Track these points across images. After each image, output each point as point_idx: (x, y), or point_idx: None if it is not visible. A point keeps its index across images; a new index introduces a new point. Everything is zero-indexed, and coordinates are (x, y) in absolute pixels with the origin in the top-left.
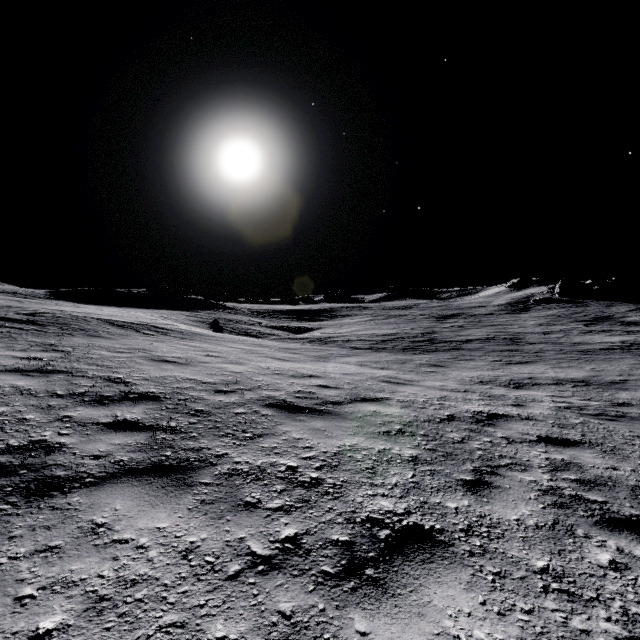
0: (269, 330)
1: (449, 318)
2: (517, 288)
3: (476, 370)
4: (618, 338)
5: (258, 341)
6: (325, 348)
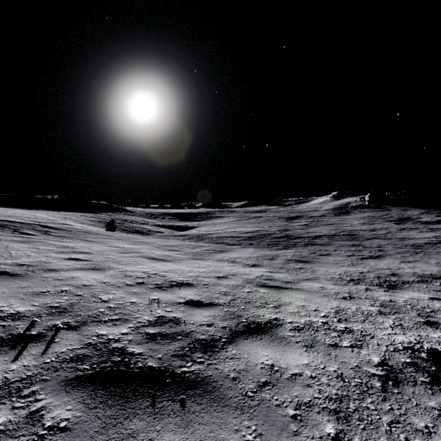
0: (157, 228)
1: (295, 219)
2: (337, 198)
3: (339, 266)
4: (429, 234)
5: (143, 238)
6: (201, 244)
